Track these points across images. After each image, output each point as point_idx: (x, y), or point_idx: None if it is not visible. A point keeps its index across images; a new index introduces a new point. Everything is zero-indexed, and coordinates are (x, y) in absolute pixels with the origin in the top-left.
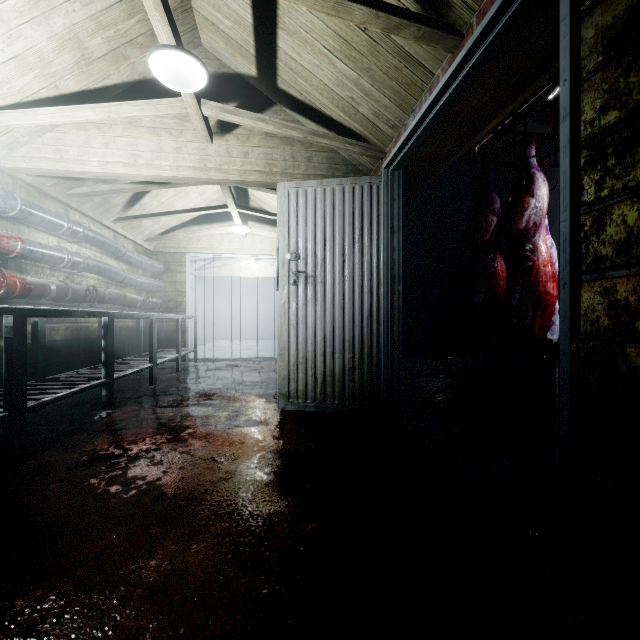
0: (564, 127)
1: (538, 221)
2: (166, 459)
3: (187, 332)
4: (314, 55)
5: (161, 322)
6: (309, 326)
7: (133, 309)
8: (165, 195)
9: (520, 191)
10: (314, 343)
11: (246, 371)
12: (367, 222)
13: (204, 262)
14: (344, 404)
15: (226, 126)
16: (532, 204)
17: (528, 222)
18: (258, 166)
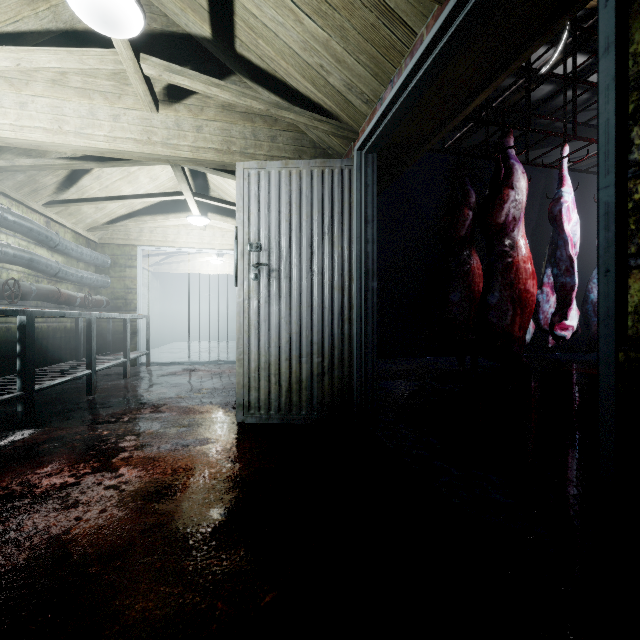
0: (606, 62)
1: (517, 215)
2: (84, 498)
3: (138, 333)
4: (277, 9)
5: (107, 322)
6: (272, 327)
7: (72, 307)
8: (109, 178)
9: (497, 184)
10: (278, 346)
11: (204, 376)
12: (338, 210)
13: (160, 257)
14: (312, 414)
15: (175, 94)
16: (511, 197)
17: (507, 216)
18: (214, 143)
